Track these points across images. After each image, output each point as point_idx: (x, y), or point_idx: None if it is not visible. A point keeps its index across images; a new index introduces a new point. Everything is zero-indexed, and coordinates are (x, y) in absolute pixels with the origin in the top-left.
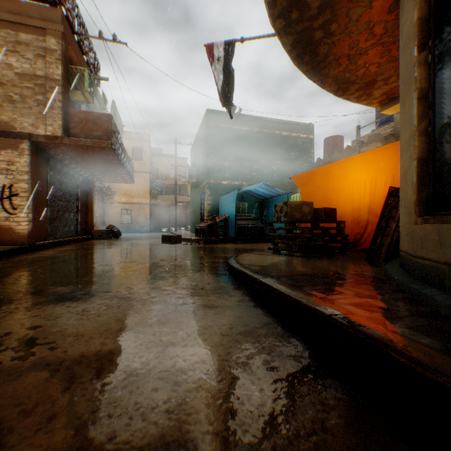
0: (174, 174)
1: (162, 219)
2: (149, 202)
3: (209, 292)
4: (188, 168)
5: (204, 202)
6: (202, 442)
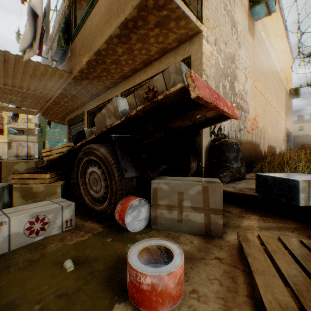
0: (24, 119)
1: (17, 151)
2: (8, 142)
3: None
4: (37, 129)
5: (45, 145)
6: None
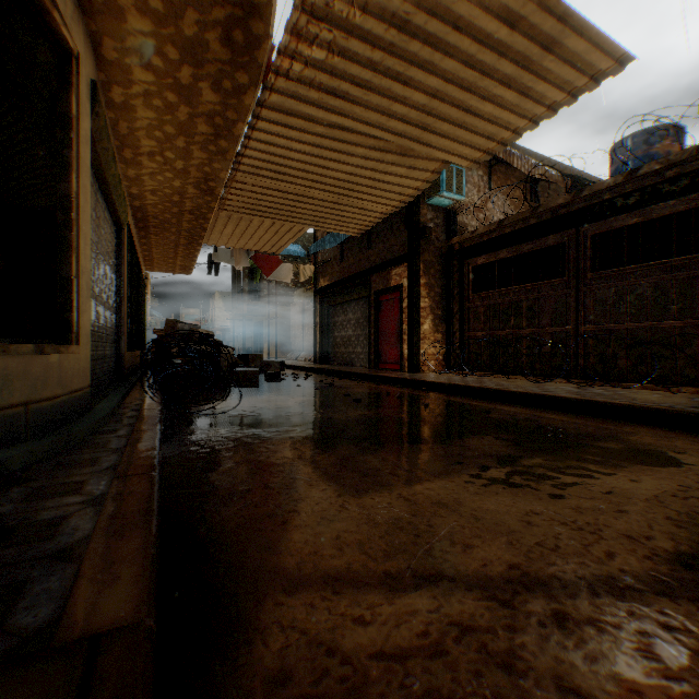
0: None
1: None
2: None
3: (393, 698)
4: None
5: None
6: (299, 461)
